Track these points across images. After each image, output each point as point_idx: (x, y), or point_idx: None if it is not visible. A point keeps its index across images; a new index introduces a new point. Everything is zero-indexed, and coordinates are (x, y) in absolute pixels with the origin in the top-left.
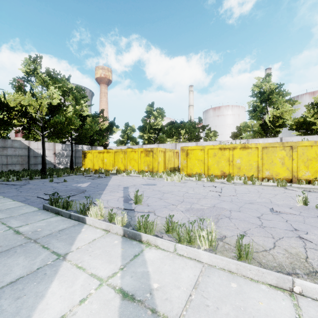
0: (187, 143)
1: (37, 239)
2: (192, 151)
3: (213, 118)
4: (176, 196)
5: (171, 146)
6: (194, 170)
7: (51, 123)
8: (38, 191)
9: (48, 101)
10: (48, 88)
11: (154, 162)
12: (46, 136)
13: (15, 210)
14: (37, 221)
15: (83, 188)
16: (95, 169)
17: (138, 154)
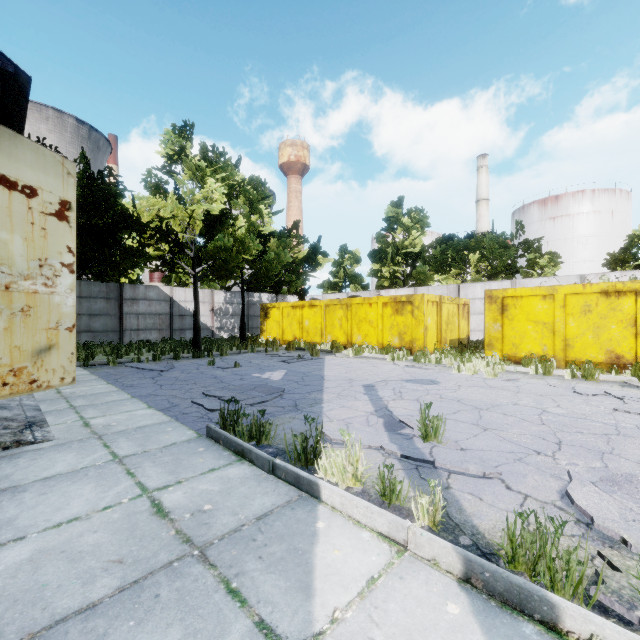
0: (488, 284)
1: (206, 548)
2: (517, 301)
3: (541, 223)
4: (521, 421)
5: (446, 291)
6: (523, 347)
7: (209, 251)
8: (190, 385)
9: (205, 207)
10: (204, 182)
11: (416, 328)
12: (201, 277)
13: (152, 435)
14: (198, 473)
15: (276, 382)
16: (285, 341)
17: (377, 309)
